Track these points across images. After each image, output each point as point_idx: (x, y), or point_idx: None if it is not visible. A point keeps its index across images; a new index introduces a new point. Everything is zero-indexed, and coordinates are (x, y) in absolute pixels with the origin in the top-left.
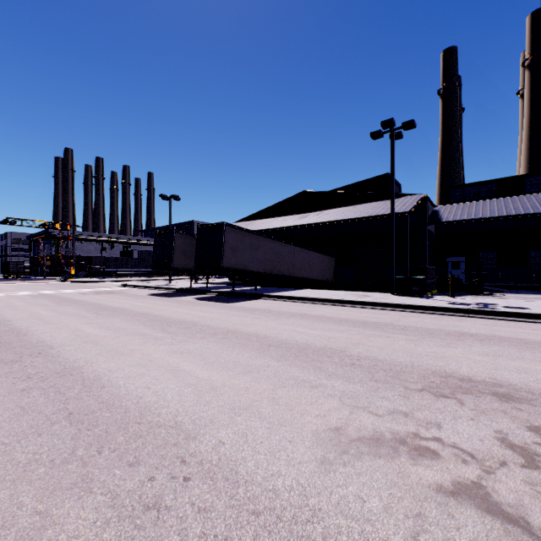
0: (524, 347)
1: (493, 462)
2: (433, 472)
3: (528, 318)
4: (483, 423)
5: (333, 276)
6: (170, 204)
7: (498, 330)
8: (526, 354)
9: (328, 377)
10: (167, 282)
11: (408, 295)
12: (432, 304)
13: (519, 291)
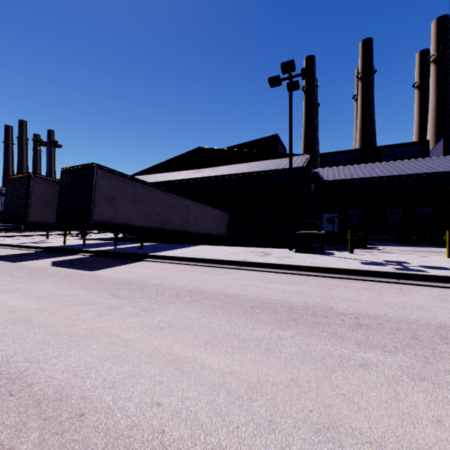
0: None
1: None
2: None
3: None
4: None
5: (227, 231)
6: (47, 150)
7: None
8: None
9: None
10: (45, 238)
11: (309, 252)
12: (348, 266)
13: (385, 243)
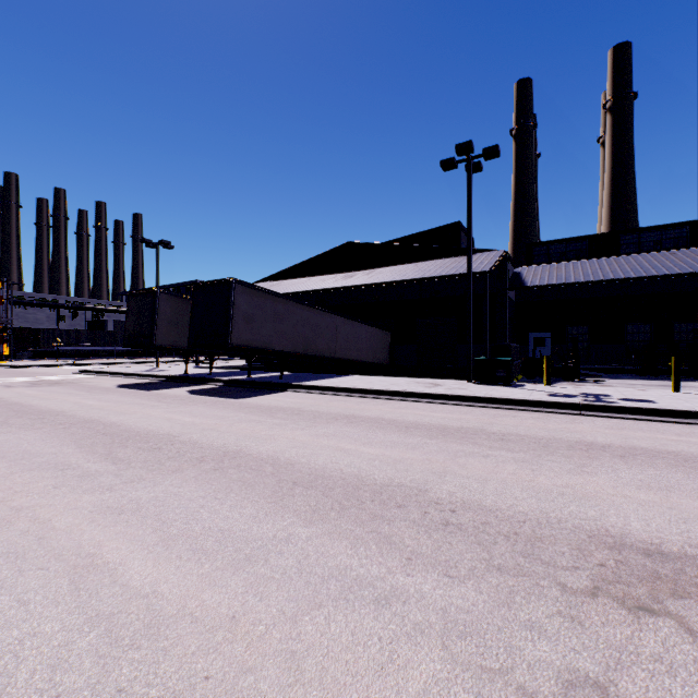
0: (689, 467)
1: None
2: None
3: (659, 415)
4: None
5: (388, 357)
6: (157, 253)
7: (632, 436)
8: None
9: (407, 565)
10: (154, 366)
11: (492, 383)
12: (528, 397)
13: (617, 375)
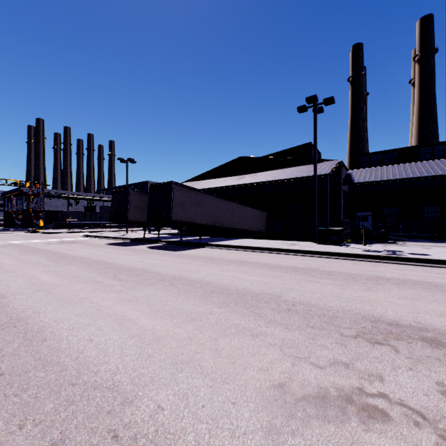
0: (435, 290)
1: (445, 424)
2: (388, 440)
3: (431, 263)
4: (423, 373)
5: (265, 228)
6: (127, 166)
7: (408, 274)
8: (439, 297)
9: (267, 324)
10: (124, 233)
11: (329, 243)
12: (350, 252)
13: (416, 239)
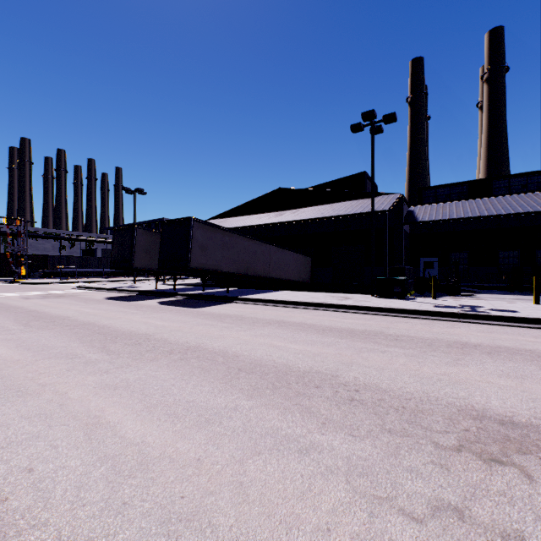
0: None
1: None
2: None
3: (521, 322)
4: None
5: (310, 277)
6: (134, 198)
7: (498, 338)
8: None
9: (322, 427)
10: (132, 284)
11: (390, 297)
12: (418, 308)
13: (491, 291)
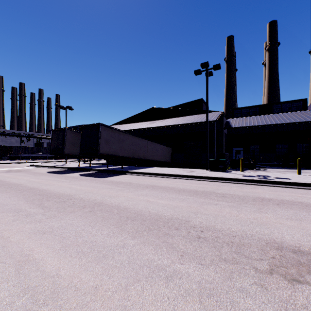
0: (308, 209)
1: None
2: None
3: (293, 185)
4: None
5: (170, 159)
6: (66, 112)
7: (281, 195)
8: None
9: (181, 259)
10: (64, 163)
11: (217, 170)
12: (234, 177)
13: (272, 167)
